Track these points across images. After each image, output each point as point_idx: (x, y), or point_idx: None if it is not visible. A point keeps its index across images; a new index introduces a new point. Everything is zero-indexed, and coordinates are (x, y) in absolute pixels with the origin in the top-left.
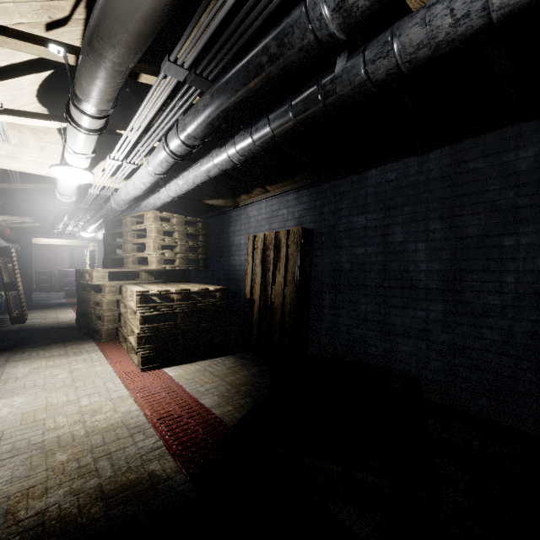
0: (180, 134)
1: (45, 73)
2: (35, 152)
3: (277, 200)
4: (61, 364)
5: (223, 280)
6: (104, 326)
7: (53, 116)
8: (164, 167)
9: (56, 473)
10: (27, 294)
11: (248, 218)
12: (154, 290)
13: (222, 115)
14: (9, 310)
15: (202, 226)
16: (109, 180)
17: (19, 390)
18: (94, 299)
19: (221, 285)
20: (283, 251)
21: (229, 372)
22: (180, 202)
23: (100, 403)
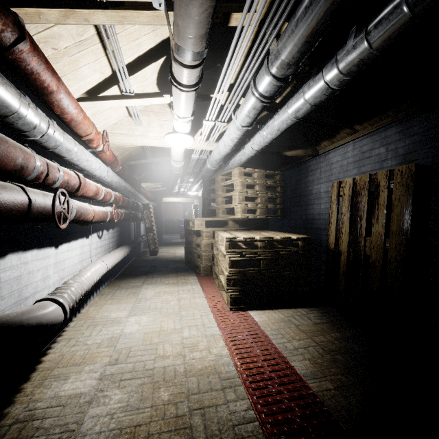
0: (271, 67)
1: (161, 61)
2: (157, 129)
3: (369, 139)
4: (173, 291)
5: (300, 229)
6: (202, 264)
7: (165, 93)
8: (250, 116)
9: (158, 416)
10: (159, 235)
11: (329, 164)
12: (240, 237)
13: (331, 9)
14: (149, 245)
15: (279, 178)
16: (205, 143)
17: (146, 310)
18: (196, 241)
19: (298, 233)
20: (382, 195)
21: (317, 330)
22: (259, 159)
23: (197, 338)
